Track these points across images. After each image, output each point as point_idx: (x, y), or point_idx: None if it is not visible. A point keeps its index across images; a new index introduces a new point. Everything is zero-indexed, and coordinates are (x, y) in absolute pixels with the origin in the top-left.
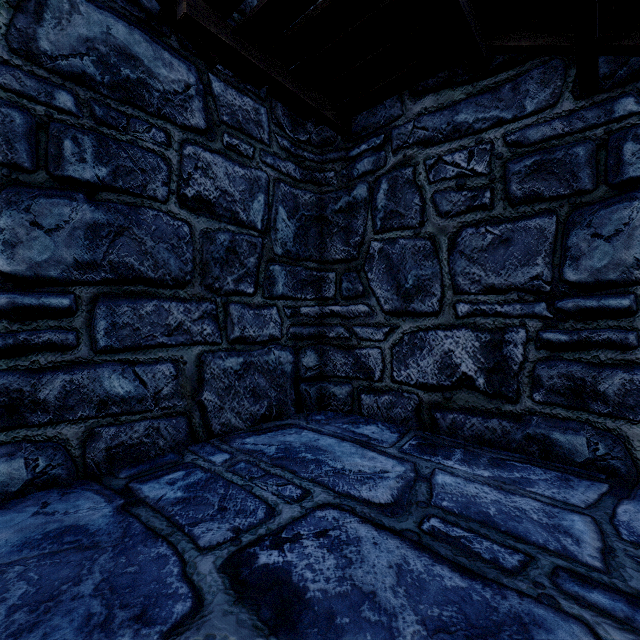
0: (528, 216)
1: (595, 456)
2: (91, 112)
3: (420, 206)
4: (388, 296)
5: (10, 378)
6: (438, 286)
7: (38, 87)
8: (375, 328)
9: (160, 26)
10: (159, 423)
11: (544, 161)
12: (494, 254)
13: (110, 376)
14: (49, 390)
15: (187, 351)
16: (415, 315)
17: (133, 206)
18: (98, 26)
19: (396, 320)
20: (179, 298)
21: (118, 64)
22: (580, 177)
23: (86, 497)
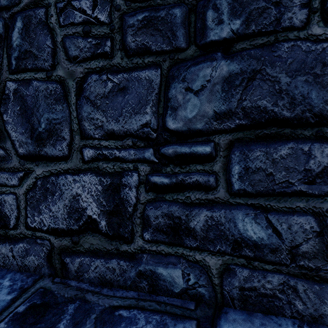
0: (140, 67)
1: (188, 286)
2: None
3: (52, 48)
4: (22, 139)
5: None
6: (67, 130)
7: None
8: (10, 173)
9: None
10: None
11: (152, 17)
12: (114, 101)
13: None
14: None
15: None
16: (47, 159)
17: None
18: None
19: (30, 164)
20: None
21: None
22: (177, 35)
23: None
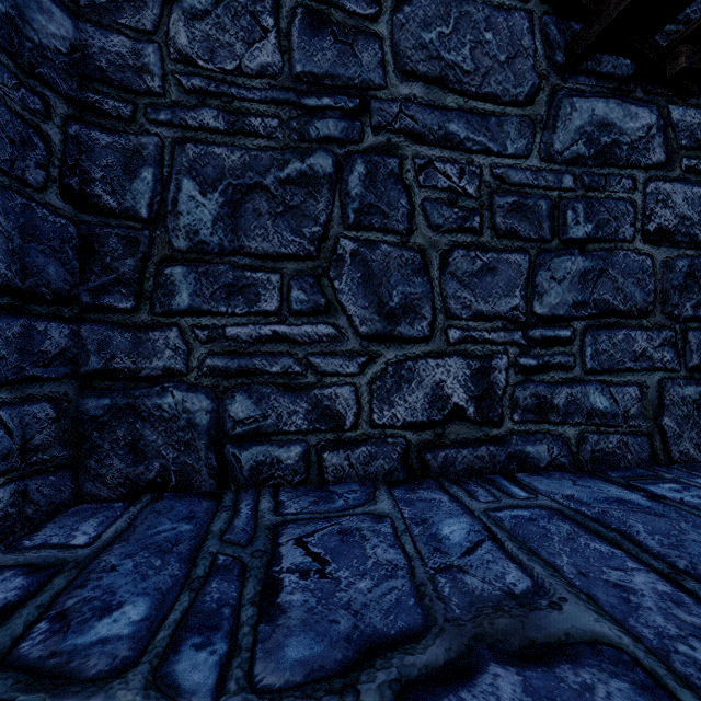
0: None
1: None
2: (582, 183)
3: None
4: None
5: (540, 387)
6: None
7: (553, 178)
8: None
9: (627, 85)
10: (627, 439)
11: None
12: None
13: (593, 393)
14: (559, 399)
15: (649, 376)
16: None
17: (608, 251)
18: (586, 113)
19: None
20: (642, 327)
21: (598, 136)
22: None
23: (601, 483)
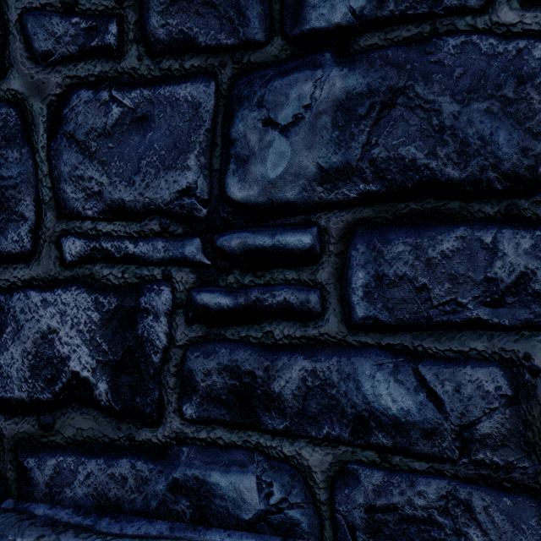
0: (175, 77)
1: (268, 506)
2: None
3: None
4: None
5: None
6: (30, 201)
7: None
8: None
9: None
10: None
11: None
12: (123, 143)
13: None
14: None
15: None
16: None
17: None
18: None
19: None
20: None
21: None
22: (248, 17)
23: None
